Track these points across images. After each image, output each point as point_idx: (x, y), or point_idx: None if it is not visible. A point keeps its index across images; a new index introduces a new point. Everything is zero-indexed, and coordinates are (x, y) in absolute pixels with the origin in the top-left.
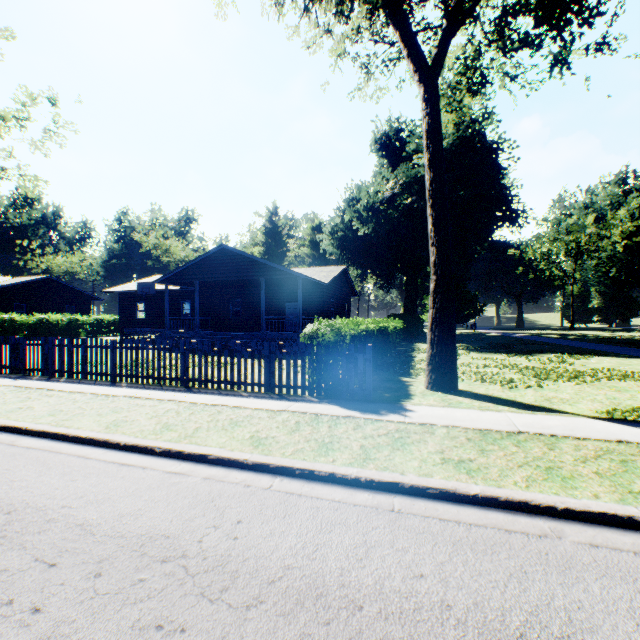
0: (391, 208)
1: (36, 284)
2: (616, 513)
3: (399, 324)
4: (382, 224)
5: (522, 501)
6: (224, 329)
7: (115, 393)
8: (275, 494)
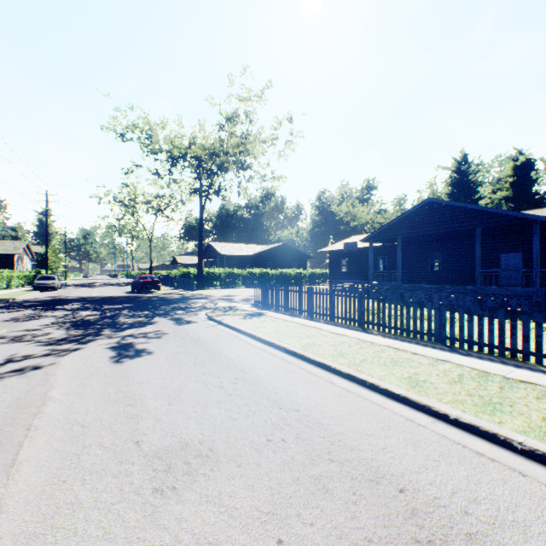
0: None
1: (277, 249)
2: None
3: None
4: None
5: None
6: (420, 282)
7: (375, 341)
8: None
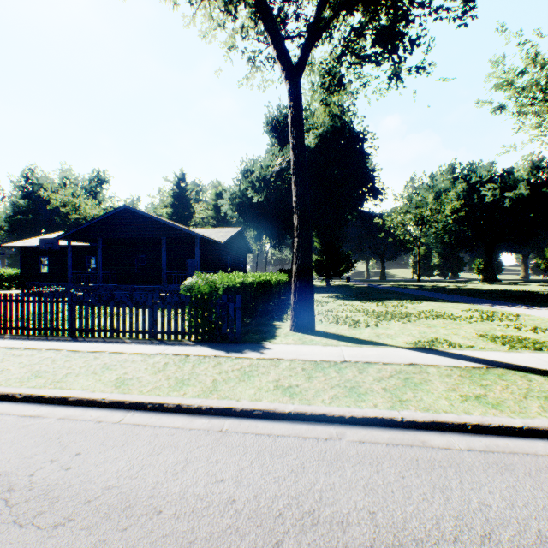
0: (280, 180)
1: None
2: (383, 416)
3: (284, 277)
4: (273, 193)
5: (322, 414)
6: (129, 282)
7: None
8: (122, 427)
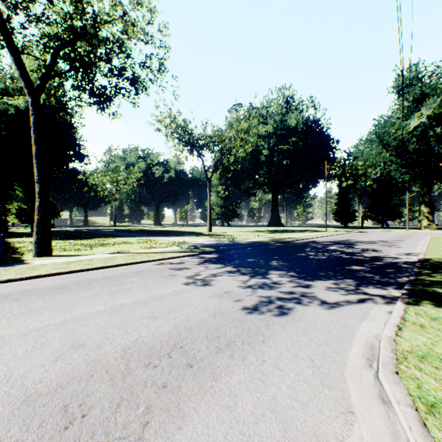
0: None
1: None
2: (103, 266)
3: None
4: None
5: (81, 269)
6: None
7: None
8: None
